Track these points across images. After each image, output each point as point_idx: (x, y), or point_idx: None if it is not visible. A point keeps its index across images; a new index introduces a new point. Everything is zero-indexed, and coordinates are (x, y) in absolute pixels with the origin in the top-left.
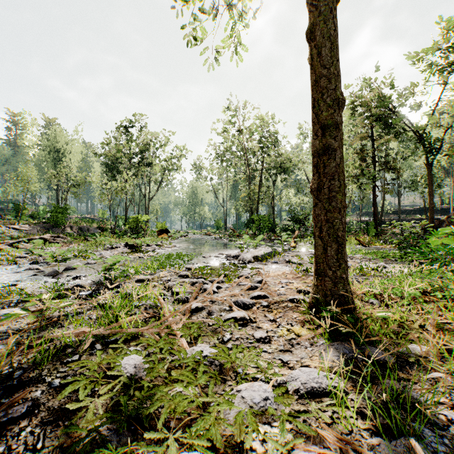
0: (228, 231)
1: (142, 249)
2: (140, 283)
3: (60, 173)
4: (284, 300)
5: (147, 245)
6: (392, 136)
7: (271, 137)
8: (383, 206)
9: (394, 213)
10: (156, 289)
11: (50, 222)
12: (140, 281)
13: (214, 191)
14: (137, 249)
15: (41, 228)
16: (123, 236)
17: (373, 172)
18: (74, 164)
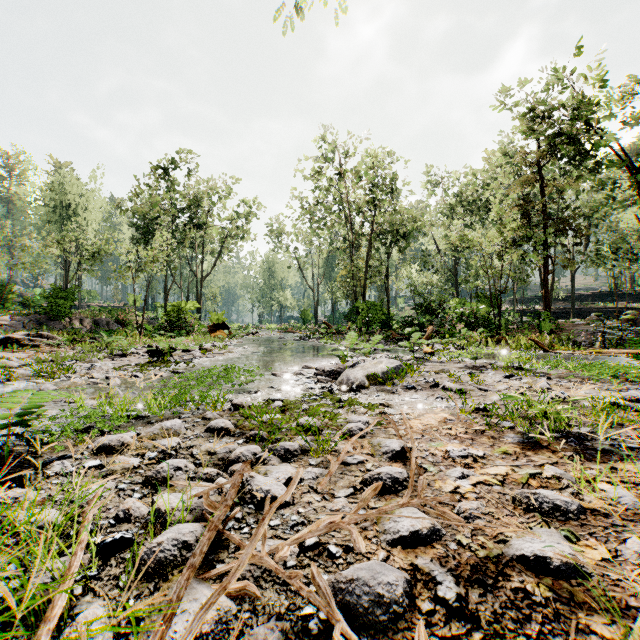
0: (319, 326)
1: (174, 357)
2: (100, 456)
3: (67, 239)
4: (500, 556)
5: (186, 349)
6: (576, 178)
7: (385, 184)
8: (552, 289)
9: (563, 299)
10: (126, 484)
11: (47, 312)
12: (103, 449)
13: (299, 267)
14: (161, 358)
15: (31, 322)
16: (154, 334)
17: (545, 235)
18: (92, 227)
